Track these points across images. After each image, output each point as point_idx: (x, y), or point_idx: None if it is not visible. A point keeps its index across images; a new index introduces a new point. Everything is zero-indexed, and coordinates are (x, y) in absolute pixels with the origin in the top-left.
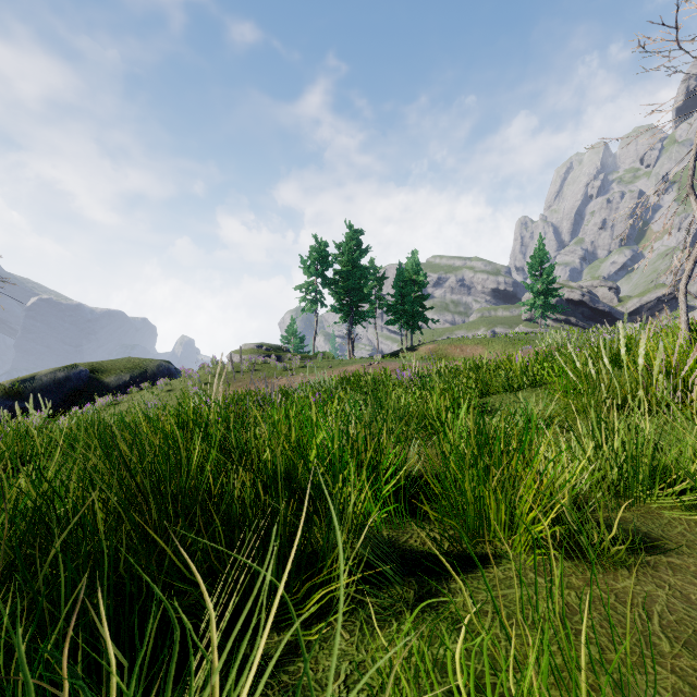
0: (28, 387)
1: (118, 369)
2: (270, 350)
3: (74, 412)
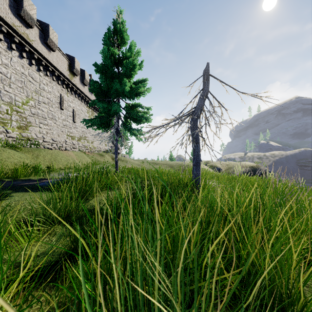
0: None
1: None
2: None
3: None
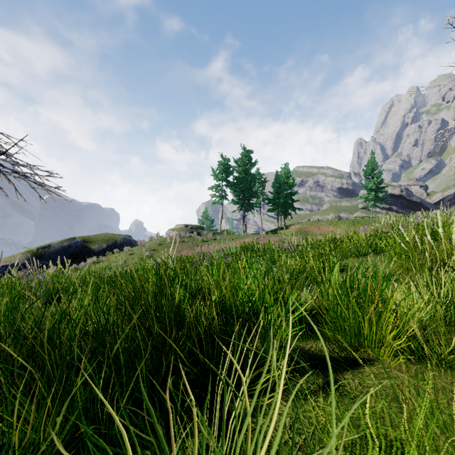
0: (47, 251)
1: (99, 240)
2: (193, 228)
3: (74, 267)
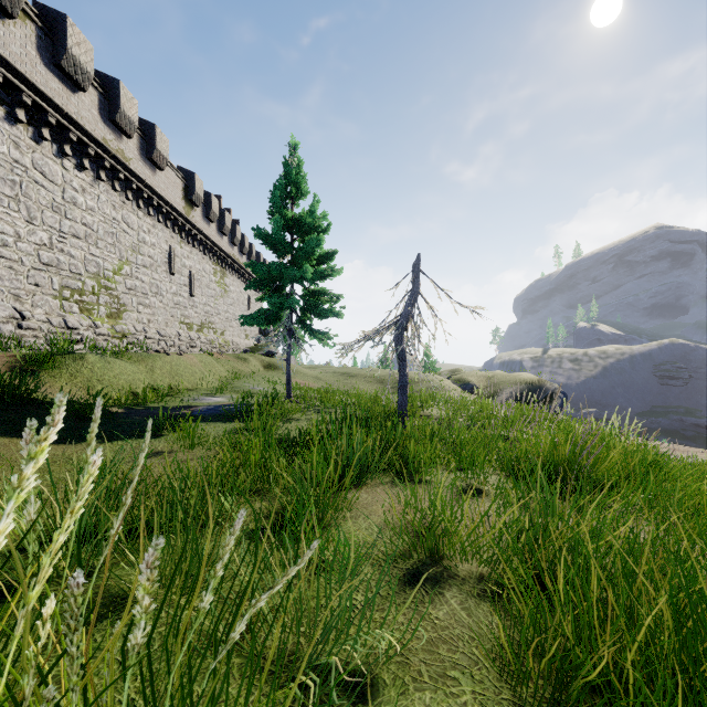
0: None
1: None
2: None
3: None
